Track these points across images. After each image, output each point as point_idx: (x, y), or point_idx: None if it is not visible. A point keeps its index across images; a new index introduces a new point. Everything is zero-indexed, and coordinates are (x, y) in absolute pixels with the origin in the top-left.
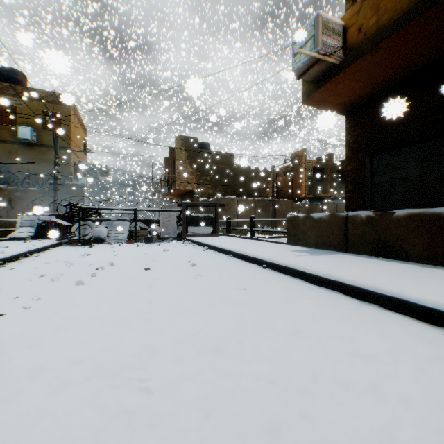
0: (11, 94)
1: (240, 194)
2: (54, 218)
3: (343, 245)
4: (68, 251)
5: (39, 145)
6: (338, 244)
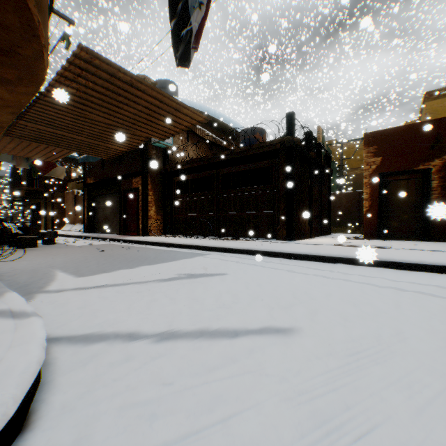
0: None
1: None
2: None
3: None
4: None
5: None
6: None
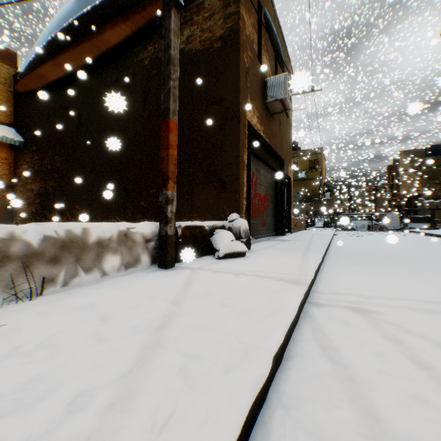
0: (294, 156)
1: None
2: (329, 219)
3: None
4: (344, 232)
5: (306, 179)
6: None
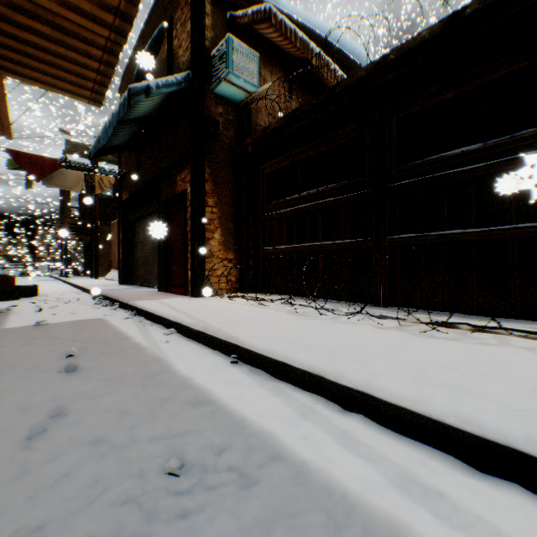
0: None
1: None
2: None
3: None
4: None
5: None
6: None
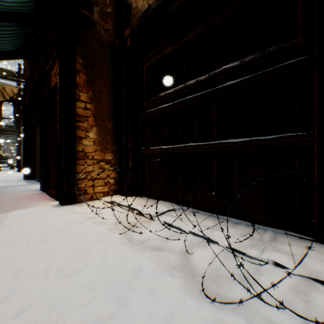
0: None
1: None
2: None
3: None
4: None
5: None
6: None
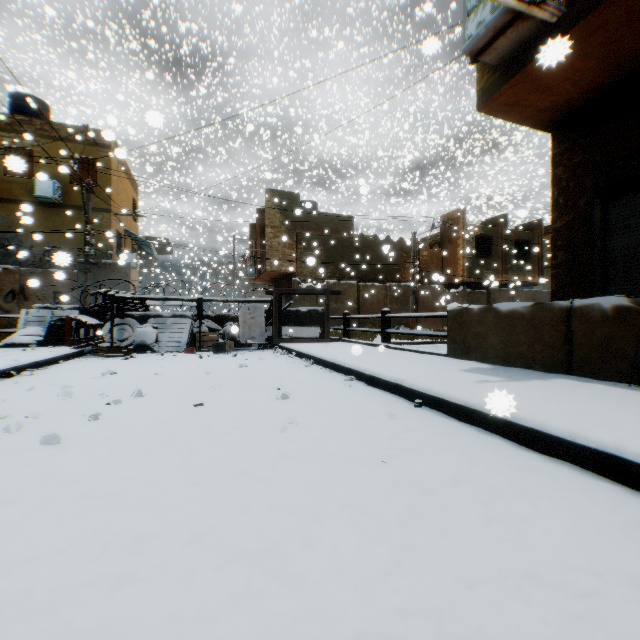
0: (25, 132)
1: (363, 278)
2: (76, 314)
3: (562, 361)
4: (86, 366)
5: (65, 206)
6: (550, 359)
